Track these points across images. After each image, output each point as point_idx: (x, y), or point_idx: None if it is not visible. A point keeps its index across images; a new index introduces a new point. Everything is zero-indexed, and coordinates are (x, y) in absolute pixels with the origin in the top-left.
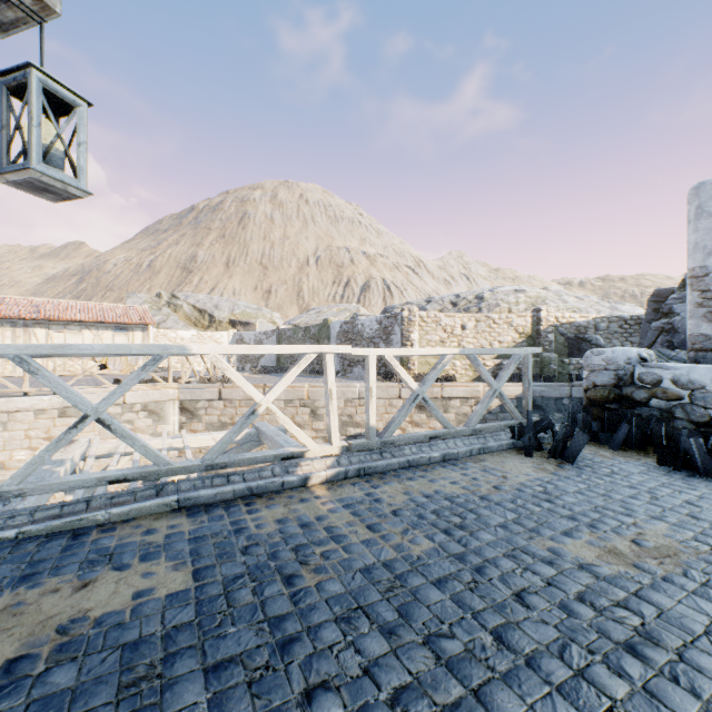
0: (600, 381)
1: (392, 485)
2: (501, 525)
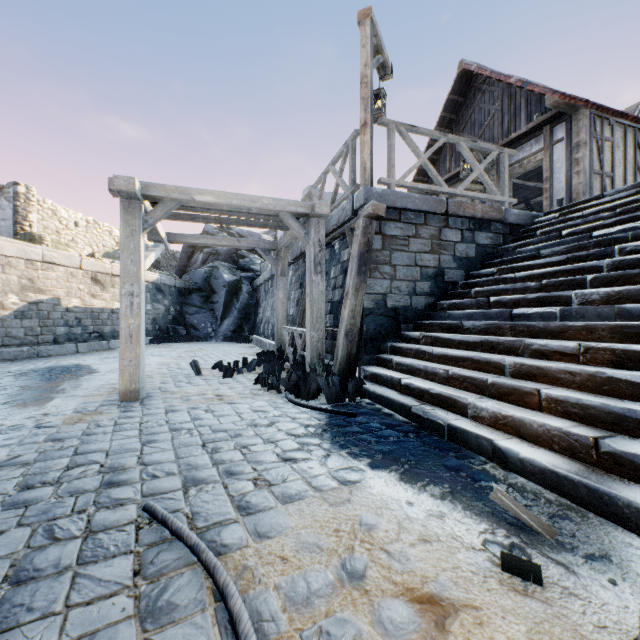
0: None
1: None
2: None
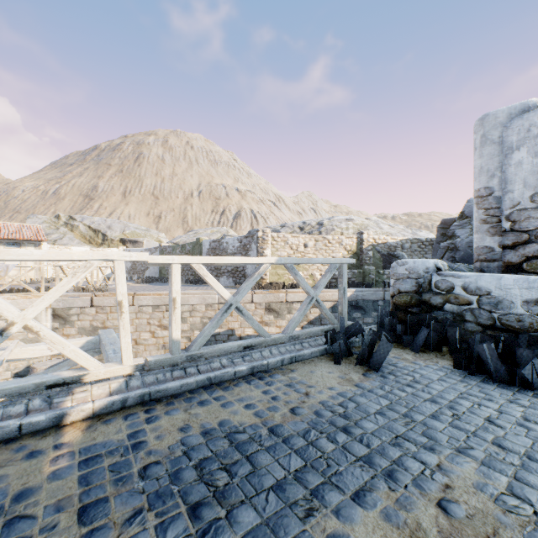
0: (404, 288)
1: (173, 416)
2: (277, 486)
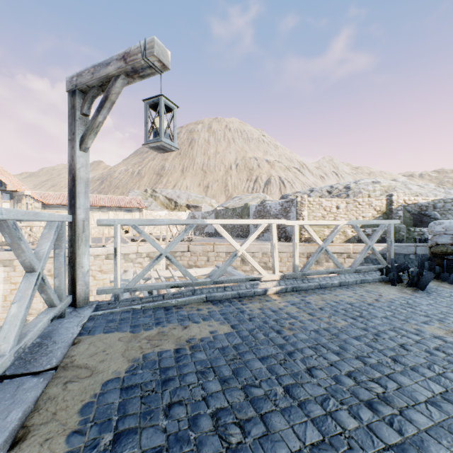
0: (440, 241)
1: (313, 296)
2: (384, 317)
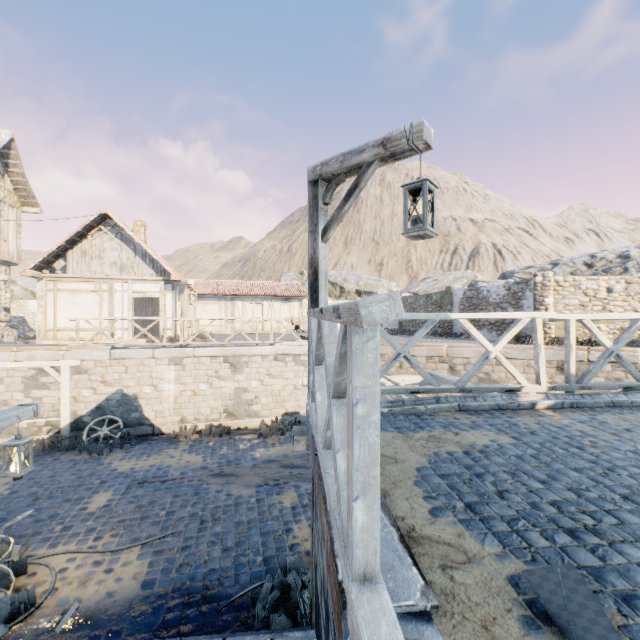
0: None
1: (607, 415)
2: None
